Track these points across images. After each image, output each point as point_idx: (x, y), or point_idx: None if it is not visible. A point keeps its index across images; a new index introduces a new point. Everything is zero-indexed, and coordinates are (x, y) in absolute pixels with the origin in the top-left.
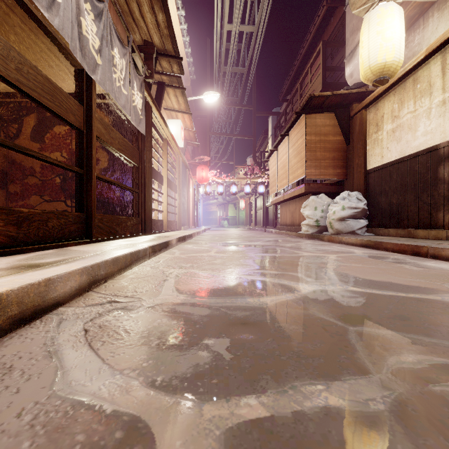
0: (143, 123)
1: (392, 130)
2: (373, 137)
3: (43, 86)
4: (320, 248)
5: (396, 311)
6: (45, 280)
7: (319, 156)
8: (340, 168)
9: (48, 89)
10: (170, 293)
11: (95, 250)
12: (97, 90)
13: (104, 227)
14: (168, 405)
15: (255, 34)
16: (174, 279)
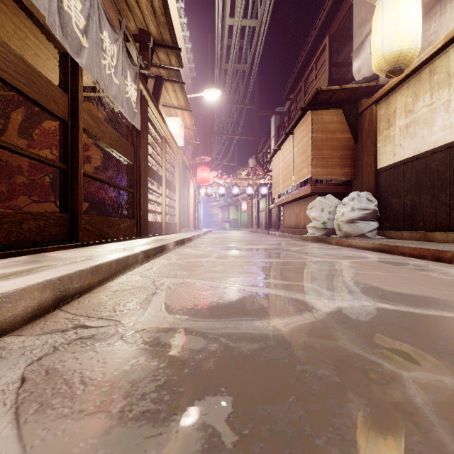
0: (138, 118)
1: (405, 126)
2: (384, 134)
3: (17, 67)
4: (329, 252)
5: None
6: None
7: (326, 154)
8: (348, 167)
9: (23, 71)
10: (156, 313)
11: (76, 256)
12: (89, 82)
13: (93, 230)
14: None
15: (257, 29)
16: (165, 292)
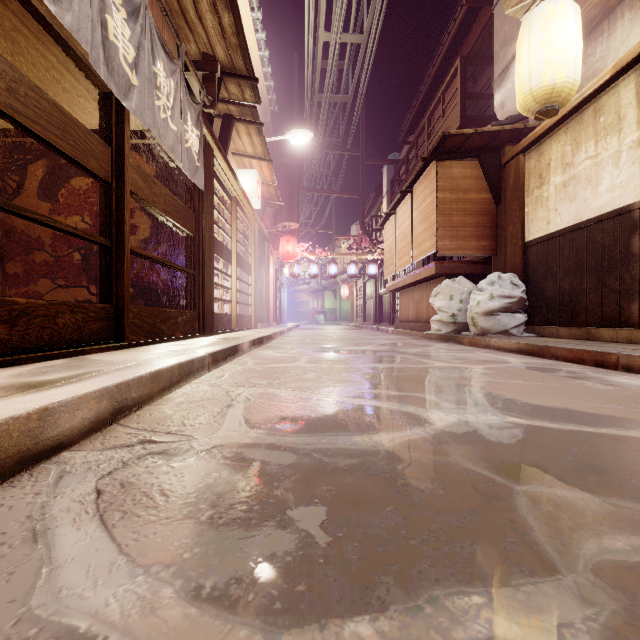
0: (201, 174)
1: (563, 184)
2: (535, 195)
3: (50, 116)
4: (458, 355)
5: (584, 457)
6: (38, 410)
7: (456, 221)
8: (487, 239)
9: (58, 121)
10: (235, 427)
11: (127, 359)
12: (134, 125)
13: (143, 325)
14: (220, 638)
15: (363, 47)
16: (243, 404)
